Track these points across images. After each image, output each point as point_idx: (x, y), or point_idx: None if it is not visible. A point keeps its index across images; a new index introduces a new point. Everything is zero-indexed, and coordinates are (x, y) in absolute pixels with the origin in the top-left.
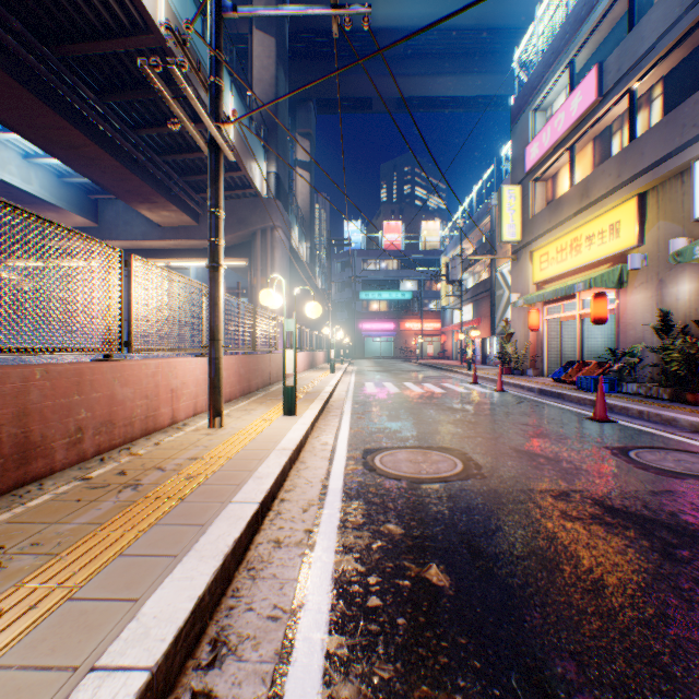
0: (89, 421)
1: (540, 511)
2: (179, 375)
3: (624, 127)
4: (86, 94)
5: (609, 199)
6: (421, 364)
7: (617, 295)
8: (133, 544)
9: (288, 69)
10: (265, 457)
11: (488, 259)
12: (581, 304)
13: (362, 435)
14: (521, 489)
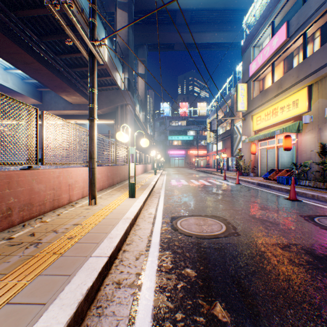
0: (15, 203)
1: (276, 259)
2: (73, 177)
3: (300, 53)
4: (33, 36)
5: (293, 88)
6: (197, 170)
7: (296, 136)
8: (19, 293)
9: (134, 29)
10: (116, 223)
11: (230, 120)
12: (277, 141)
13: (170, 208)
14: (261, 243)
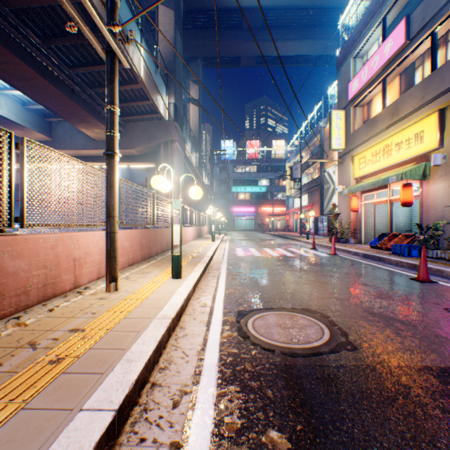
0: None
1: (436, 404)
2: (82, 246)
3: (425, 62)
4: (33, 39)
5: (415, 114)
6: (273, 234)
7: (421, 185)
8: None
9: (184, 36)
10: (144, 328)
11: (318, 164)
12: (391, 192)
13: (235, 295)
14: (399, 366)
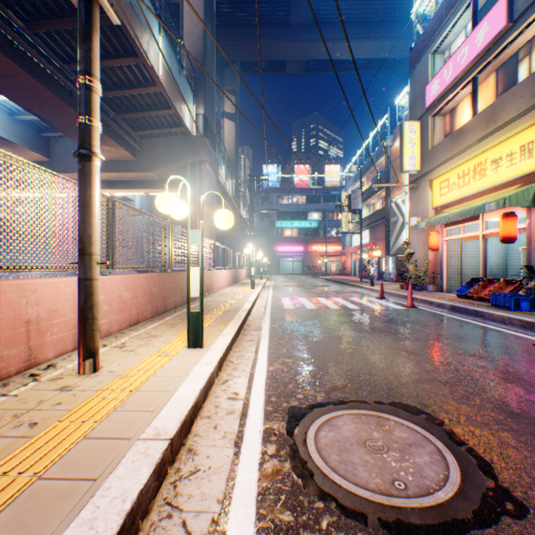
0: None
1: None
2: (43, 300)
3: (534, 51)
4: (12, 20)
5: (522, 120)
6: (326, 279)
7: (529, 214)
8: None
9: (217, 35)
10: (109, 469)
11: (383, 192)
12: (484, 224)
13: (283, 376)
14: None
